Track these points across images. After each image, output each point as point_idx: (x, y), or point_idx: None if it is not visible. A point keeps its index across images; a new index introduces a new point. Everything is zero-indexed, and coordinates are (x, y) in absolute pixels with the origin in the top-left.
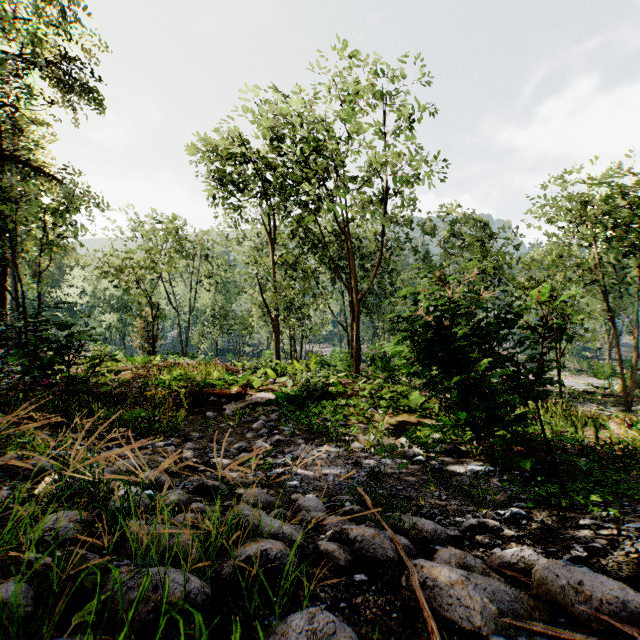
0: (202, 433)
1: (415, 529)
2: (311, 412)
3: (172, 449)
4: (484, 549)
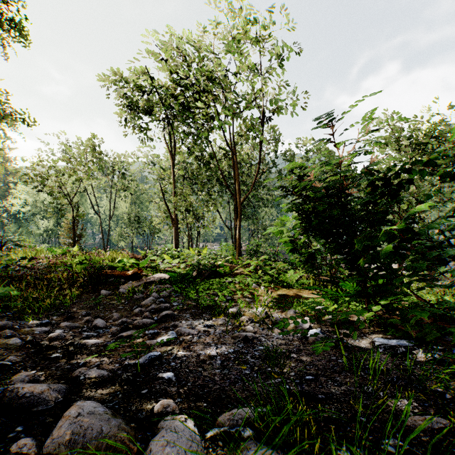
0: (90, 310)
1: None
2: (200, 288)
3: (41, 329)
4: None
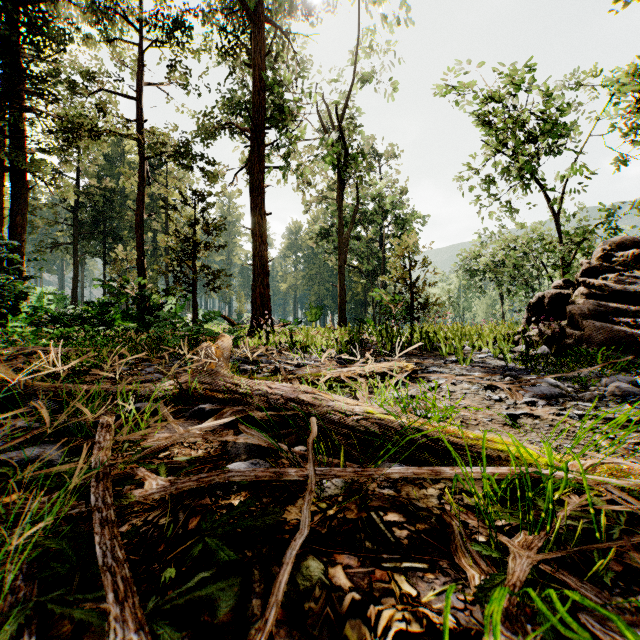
0: None
1: None
2: None
3: None
4: None
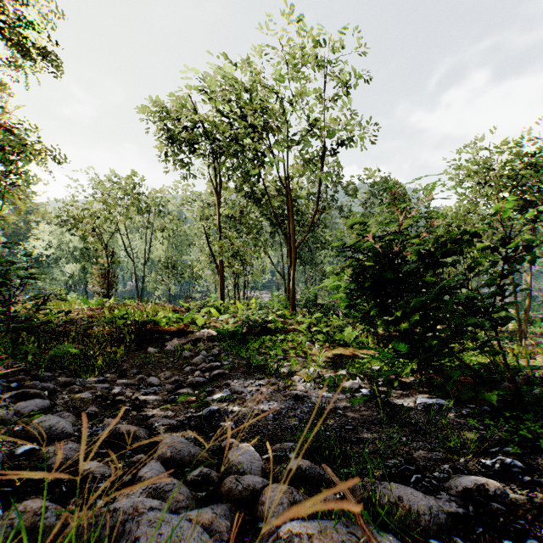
0: (140, 368)
1: (399, 508)
2: (251, 346)
3: (102, 386)
4: (510, 541)
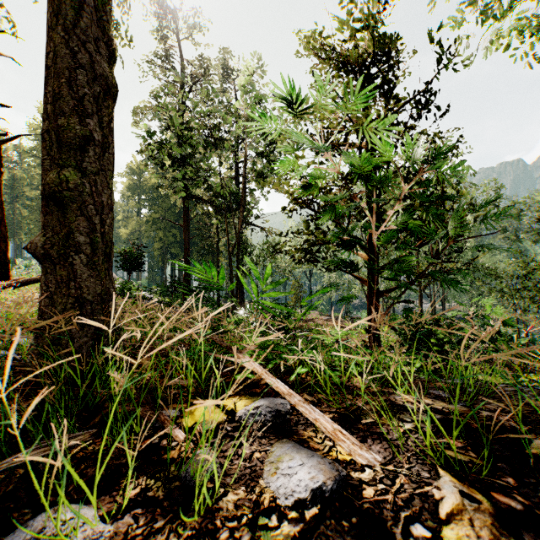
0: None
1: None
2: None
3: None
4: None
